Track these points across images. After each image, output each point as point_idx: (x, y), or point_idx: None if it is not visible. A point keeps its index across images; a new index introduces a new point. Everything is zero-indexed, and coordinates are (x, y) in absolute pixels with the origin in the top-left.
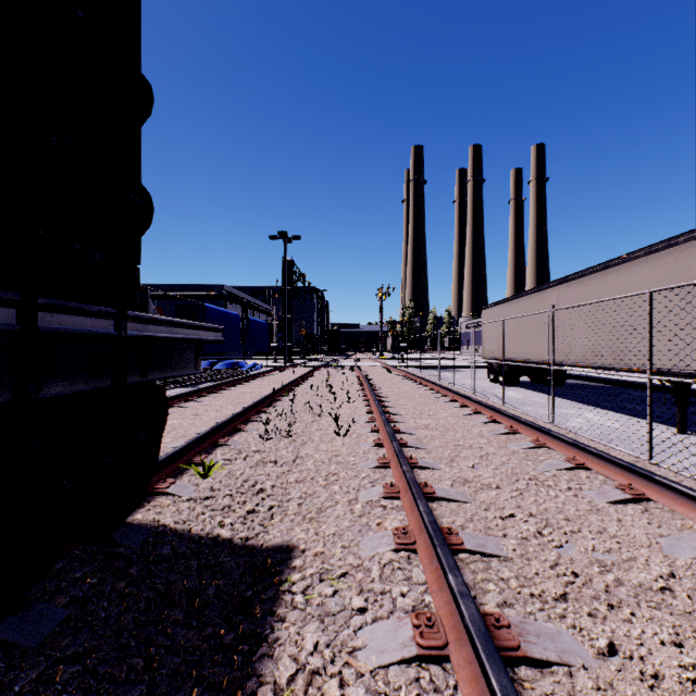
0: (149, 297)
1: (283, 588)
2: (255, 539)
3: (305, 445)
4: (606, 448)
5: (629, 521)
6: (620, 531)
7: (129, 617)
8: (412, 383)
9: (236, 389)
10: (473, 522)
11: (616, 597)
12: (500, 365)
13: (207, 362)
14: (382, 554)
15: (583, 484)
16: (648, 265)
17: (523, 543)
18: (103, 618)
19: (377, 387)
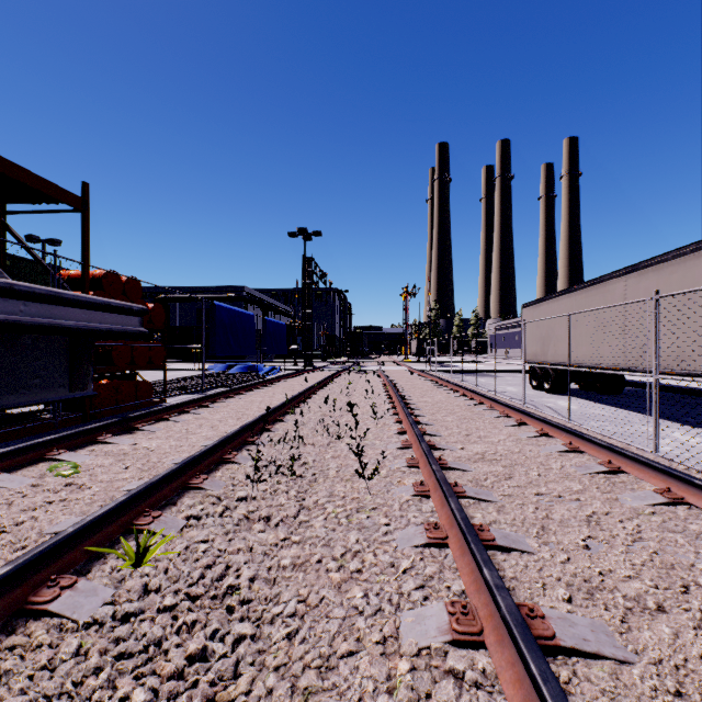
0: None
1: None
2: None
3: (314, 485)
4: None
5: None
6: None
7: None
8: (446, 391)
9: (244, 398)
10: None
11: None
12: (546, 370)
13: (223, 366)
14: None
15: None
16: None
17: None
18: None
19: (407, 396)
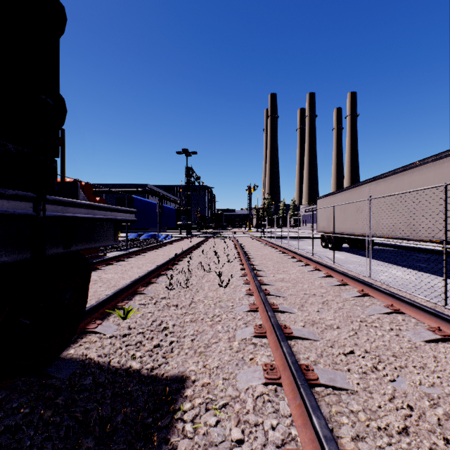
0: (79, 187)
1: (176, 417)
2: (157, 370)
3: (197, 293)
4: (411, 296)
5: (443, 358)
6: (438, 366)
7: (49, 445)
8: (271, 248)
9: (153, 253)
10: (323, 358)
11: (448, 431)
12: (329, 237)
13: (135, 234)
14: (254, 387)
15: (401, 325)
16: (434, 168)
17: (364, 377)
18: (27, 447)
19: (247, 251)
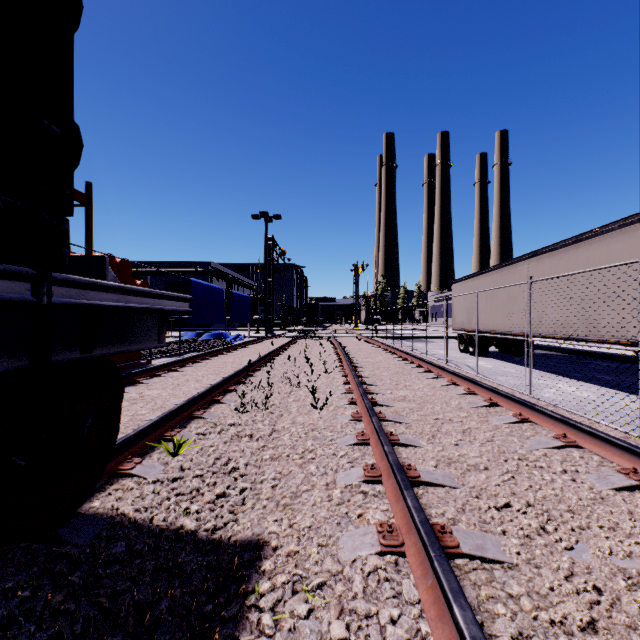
0: (107, 263)
1: (248, 603)
2: (222, 532)
3: (281, 417)
4: (590, 422)
5: None
6: (635, 527)
7: None
8: (387, 353)
9: (218, 359)
10: (465, 514)
11: None
12: (470, 336)
13: (194, 333)
14: (365, 557)
15: (578, 466)
16: (623, 238)
17: (527, 543)
18: None
19: (353, 357)
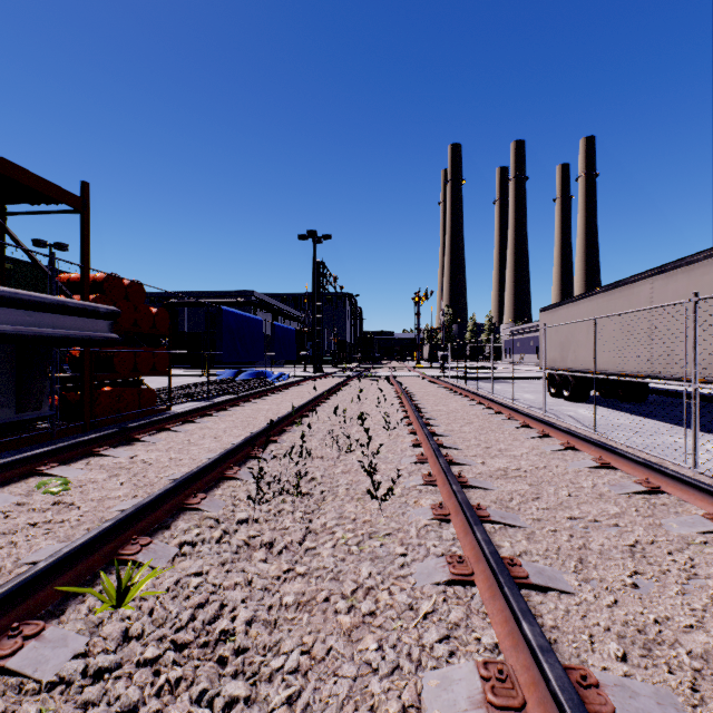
0: None
1: None
2: None
3: (322, 504)
4: None
5: None
6: None
7: None
8: (462, 398)
9: (251, 406)
10: None
11: None
12: (565, 377)
13: (231, 372)
14: None
15: None
16: None
17: None
18: None
19: (420, 404)
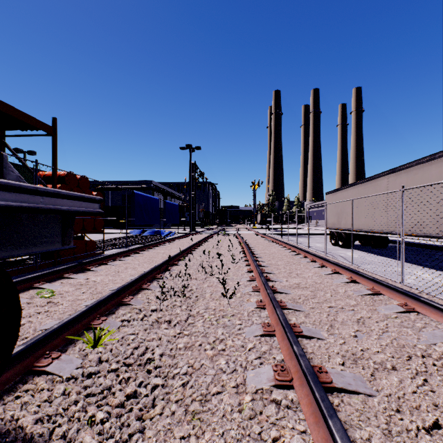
0: (6, 161)
1: None
2: None
3: (197, 302)
4: None
5: None
6: None
7: None
8: (278, 246)
9: (153, 250)
10: (394, 439)
11: None
12: (340, 233)
13: (139, 231)
14: None
15: None
16: None
17: None
18: None
19: (254, 249)
